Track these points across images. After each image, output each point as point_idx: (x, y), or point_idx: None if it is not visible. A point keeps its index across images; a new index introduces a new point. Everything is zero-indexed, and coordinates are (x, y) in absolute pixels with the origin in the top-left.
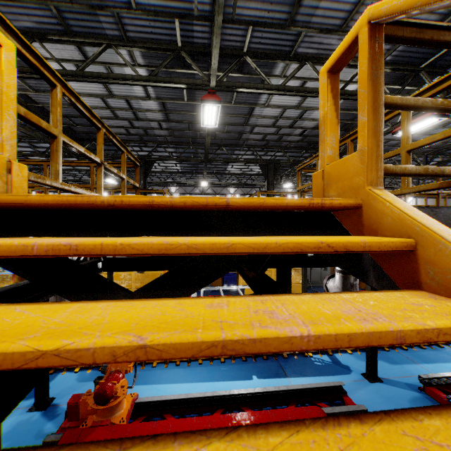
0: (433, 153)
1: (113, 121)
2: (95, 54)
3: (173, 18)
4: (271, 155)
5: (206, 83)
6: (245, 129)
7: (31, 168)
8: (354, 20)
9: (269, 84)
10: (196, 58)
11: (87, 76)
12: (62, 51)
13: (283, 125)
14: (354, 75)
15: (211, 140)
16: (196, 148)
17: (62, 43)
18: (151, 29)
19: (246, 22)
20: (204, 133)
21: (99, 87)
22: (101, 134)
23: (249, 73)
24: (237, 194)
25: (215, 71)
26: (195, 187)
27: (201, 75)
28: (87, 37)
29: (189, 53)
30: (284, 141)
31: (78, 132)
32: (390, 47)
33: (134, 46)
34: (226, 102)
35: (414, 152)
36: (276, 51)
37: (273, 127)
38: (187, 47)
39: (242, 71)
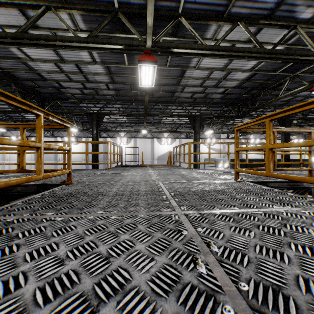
0: None
1: (69, 83)
2: (35, 17)
3: None
4: (197, 109)
5: (142, 44)
6: (177, 89)
7: (15, 120)
8: None
9: (203, 44)
10: (133, 22)
11: (27, 38)
12: (8, 16)
13: (209, 85)
14: (285, 35)
15: (150, 98)
16: (137, 104)
17: (3, 7)
18: None
19: None
20: (144, 92)
21: (51, 53)
22: None
23: (182, 37)
24: (170, 137)
25: (151, 29)
26: (138, 132)
27: (138, 36)
28: (26, 0)
29: (126, 15)
30: (208, 99)
31: (43, 93)
32: None
33: (72, 9)
34: (161, 65)
35: None
36: (210, 12)
37: (201, 86)
38: (123, 9)
39: (176, 35)
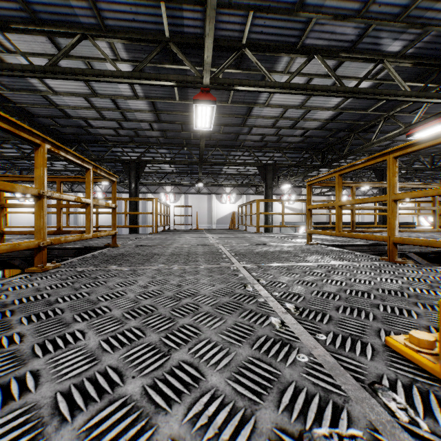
0: (439, 154)
1: (101, 122)
2: (68, 46)
3: (157, 2)
4: (269, 156)
5: (198, 80)
6: (242, 130)
7: (21, 168)
8: (377, 3)
9: (272, 81)
10: (187, 52)
11: (58, 72)
12: (32, 43)
13: (283, 126)
14: (370, 71)
15: (206, 141)
16: (190, 149)
17: (29, 33)
18: (132, 16)
19: (246, 6)
20: (199, 134)
21: (80, 85)
22: (42, 153)
23: (248, 69)
24: (233, 193)
25: (209, 65)
26: (191, 186)
27: (193, 71)
28: (58, 26)
29: (179, 45)
30: (283, 142)
31: (64, 134)
32: (413, 37)
33: (114, 37)
34: (222, 101)
35: (419, 153)
36: (280, 43)
37: (273, 127)
38: (176, 38)
39: (240, 66)
